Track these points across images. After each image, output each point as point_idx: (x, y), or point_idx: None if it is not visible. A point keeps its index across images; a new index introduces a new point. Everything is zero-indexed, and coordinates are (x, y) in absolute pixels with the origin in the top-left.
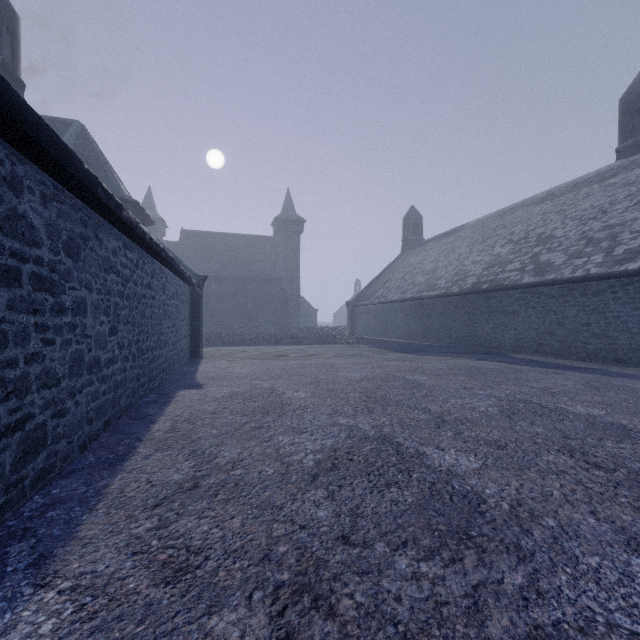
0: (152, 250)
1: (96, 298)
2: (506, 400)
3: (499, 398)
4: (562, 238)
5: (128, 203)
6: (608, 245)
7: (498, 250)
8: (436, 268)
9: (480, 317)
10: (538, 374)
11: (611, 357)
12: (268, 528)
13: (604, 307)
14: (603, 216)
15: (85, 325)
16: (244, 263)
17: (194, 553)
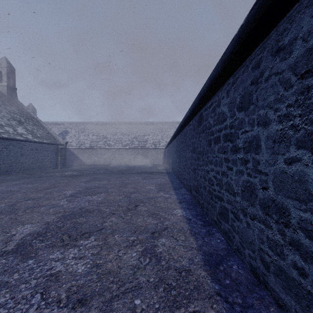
0: None
1: (279, 129)
2: None
3: None
4: None
5: None
6: None
7: None
8: None
9: None
10: None
11: None
12: (131, 218)
13: None
14: None
15: (259, 161)
16: None
17: (151, 216)
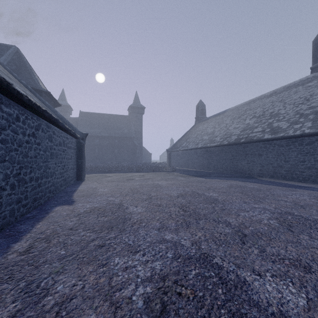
0: (34, 110)
1: None
2: (277, 213)
3: (271, 211)
4: (285, 114)
5: (44, 93)
6: (313, 117)
7: (248, 121)
8: (214, 131)
9: (239, 157)
10: (282, 191)
11: (317, 180)
12: None
13: (313, 151)
14: (307, 102)
15: None
16: (113, 129)
17: None
